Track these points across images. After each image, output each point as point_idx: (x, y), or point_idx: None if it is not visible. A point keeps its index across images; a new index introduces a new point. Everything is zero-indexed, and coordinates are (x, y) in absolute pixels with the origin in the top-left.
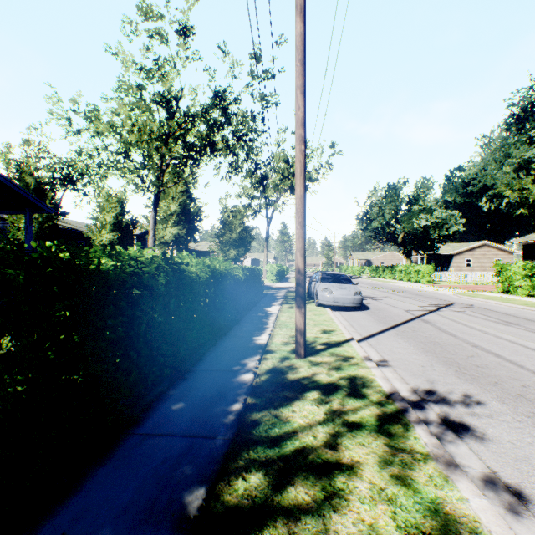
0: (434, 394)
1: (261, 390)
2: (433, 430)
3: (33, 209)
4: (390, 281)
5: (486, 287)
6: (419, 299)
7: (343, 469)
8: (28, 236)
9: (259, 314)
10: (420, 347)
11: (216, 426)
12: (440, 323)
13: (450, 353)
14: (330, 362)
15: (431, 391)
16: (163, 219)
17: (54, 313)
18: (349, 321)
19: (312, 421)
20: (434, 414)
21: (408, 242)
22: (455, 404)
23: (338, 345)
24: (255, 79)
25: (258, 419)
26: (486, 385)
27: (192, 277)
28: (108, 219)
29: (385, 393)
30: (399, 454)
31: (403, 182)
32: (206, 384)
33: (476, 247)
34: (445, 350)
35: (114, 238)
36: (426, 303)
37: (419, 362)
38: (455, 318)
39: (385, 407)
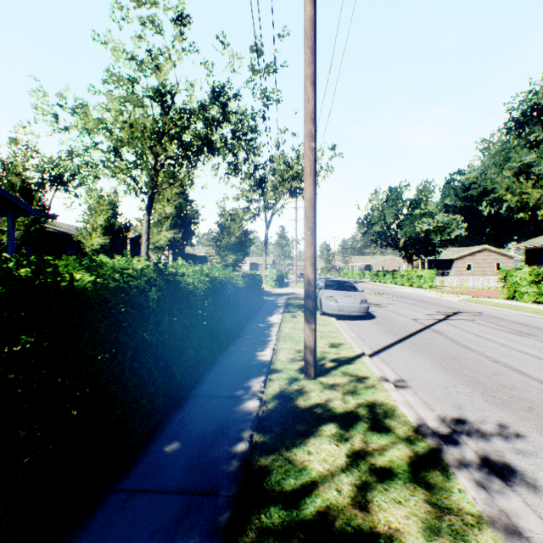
0: (465, 423)
1: (269, 423)
2: (475, 476)
3: (16, 211)
4: (392, 286)
5: (489, 292)
6: (424, 306)
7: (380, 542)
8: (10, 241)
9: (260, 325)
10: (437, 363)
11: (217, 477)
12: (452, 334)
13: (471, 370)
14: (344, 384)
15: (461, 420)
16: (158, 222)
17: (9, 348)
18: (357, 332)
19: (333, 467)
20: (471, 451)
21: (409, 247)
22: (491, 437)
23: (350, 362)
24: (256, 74)
25: (268, 465)
26: (521, 412)
27: (189, 288)
28: (99, 222)
29: (412, 425)
30: (446, 516)
31: (404, 186)
32: (204, 416)
33: (476, 251)
34: (464, 367)
35: (105, 242)
36: (433, 310)
37: (440, 382)
38: (466, 328)
39: (416, 445)
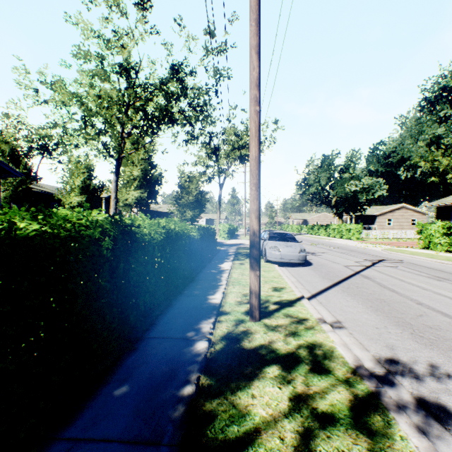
0: (398, 364)
1: (216, 365)
2: (413, 419)
3: (2, 173)
4: (325, 238)
5: (407, 243)
6: (354, 255)
7: None
8: None
9: (213, 271)
10: (368, 305)
11: (162, 423)
12: (379, 279)
13: (399, 311)
14: (286, 325)
15: (395, 360)
16: (126, 183)
17: None
18: (296, 277)
19: (276, 412)
20: (407, 393)
21: (340, 205)
22: (424, 378)
23: (291, 305)
24: (209, 54)
25: (213, 409)
26: (448, 352)
27: (145, 239)
28: (77, 183)
29: (350, 366)
30: None
31: (336, 153)
32: (156, 357)
33: (395, 209)
34: (393, 309)
35: (82, 200)
36: (361, 258)
37: (372, 323)
38: (391, 274)
39: (355, 388)
